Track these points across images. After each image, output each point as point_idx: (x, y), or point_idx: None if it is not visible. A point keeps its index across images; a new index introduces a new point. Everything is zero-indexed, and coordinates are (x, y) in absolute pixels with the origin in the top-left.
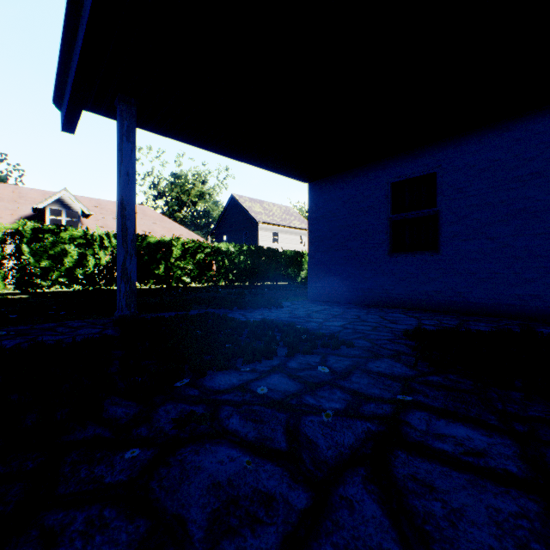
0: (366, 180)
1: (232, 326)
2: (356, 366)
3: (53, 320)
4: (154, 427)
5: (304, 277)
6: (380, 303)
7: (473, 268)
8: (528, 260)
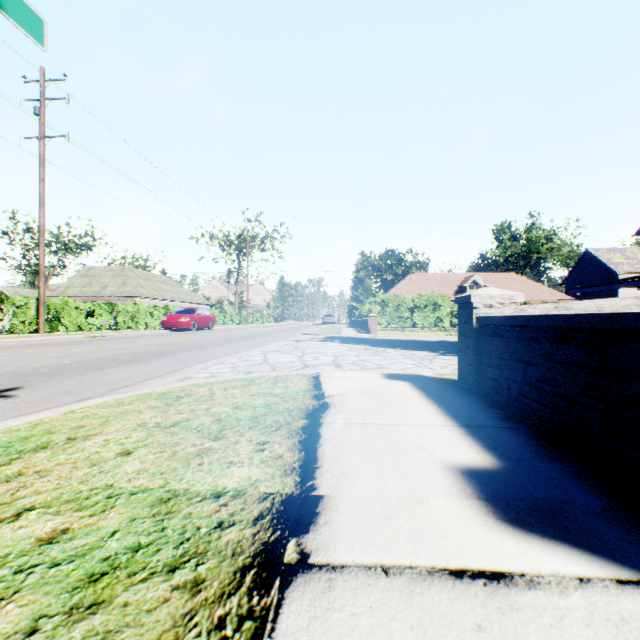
0: None
1: None
2: None
3: None
4: None
5: None
6: None
7: None
8: None
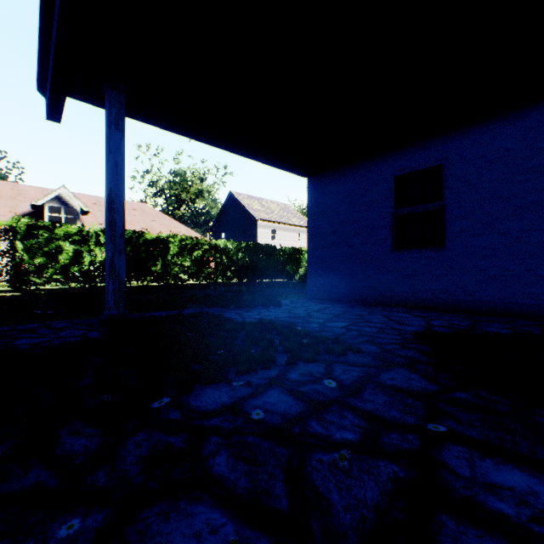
0: (368, 173)
1: (227, 327)
2: (367, 378)
3: (38, 321)
4: (116, 471)
5: (303, 274)
6: (382, 302)
7: (482, 265)
8: (543, 257)
